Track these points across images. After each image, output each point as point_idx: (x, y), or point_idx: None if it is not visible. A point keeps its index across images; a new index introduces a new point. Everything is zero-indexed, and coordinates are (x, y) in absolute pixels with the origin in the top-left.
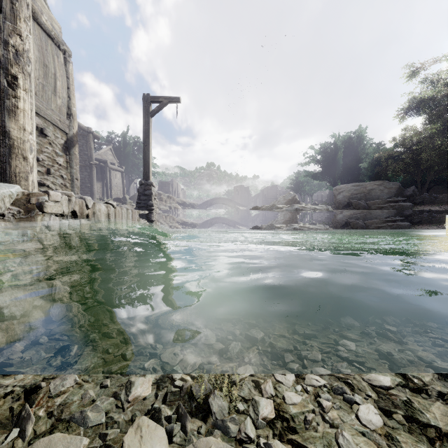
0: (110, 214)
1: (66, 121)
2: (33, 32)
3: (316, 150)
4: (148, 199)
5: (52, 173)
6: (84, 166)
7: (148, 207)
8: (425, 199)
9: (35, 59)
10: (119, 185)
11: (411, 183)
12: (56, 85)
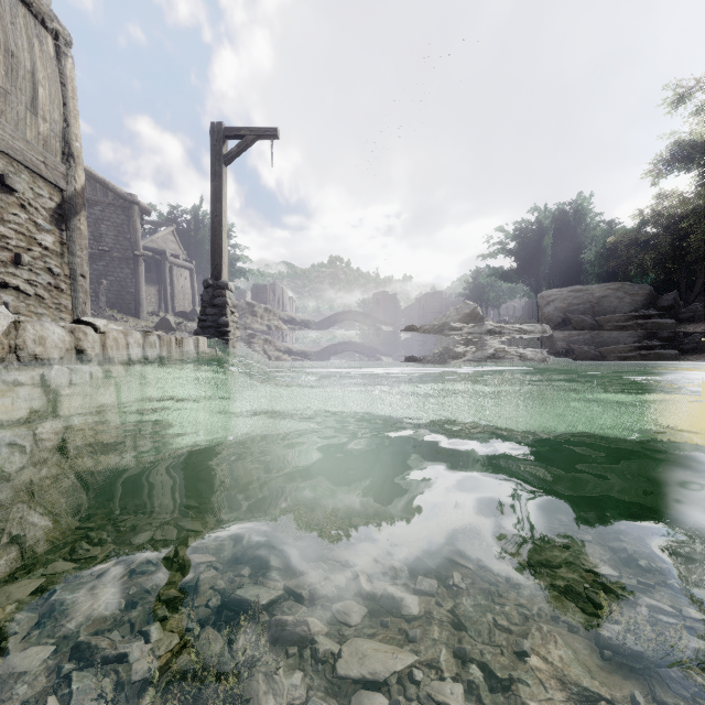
0: (86, 348)
1: (60, 166)
2: None
3: (507, 232)
4: (219, 312)
5: (28, 263)
6: (124, 259)
7: (220, 328)
8: (698, 313)
9: None
10: (187, 291)
11: (665, 286)
12: (36, 95)
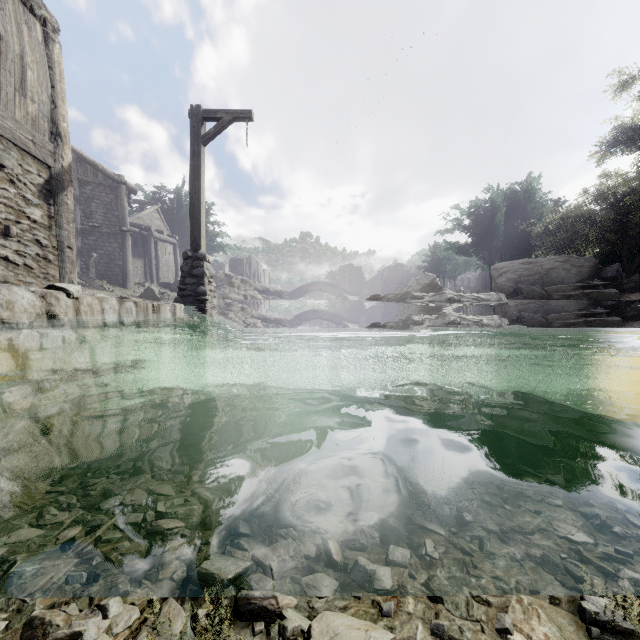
0: (59, 313)
1: (48, 144)
2: None
3: (462, 210)
4: (197, 282)
5: (17, 235)
6: (113, 235)
7: (198, 296)
8: (639, 284)
9: None
10: (170, 264)
11: (608, 259)
12: (25, 78)
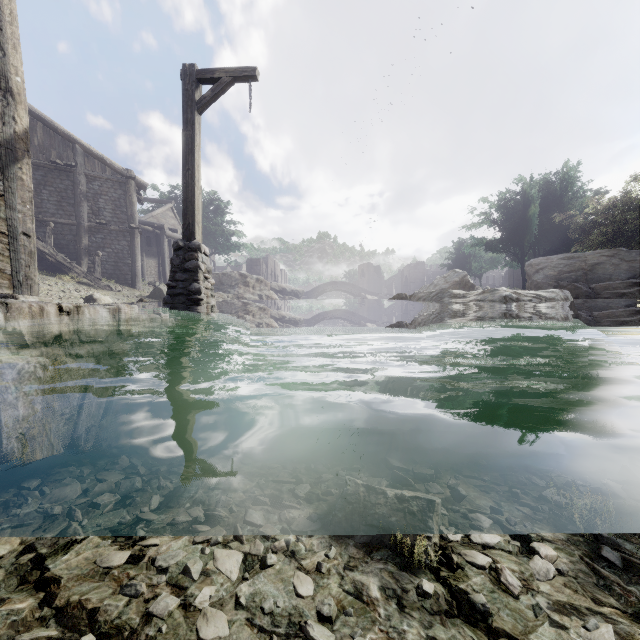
0: None
1: None
2: None
3: (491, 203)
4: (190, 278)
5: None
6: (121, 232)
7: (191, 295)
8: None
9: None
10: None
11: None
12: None
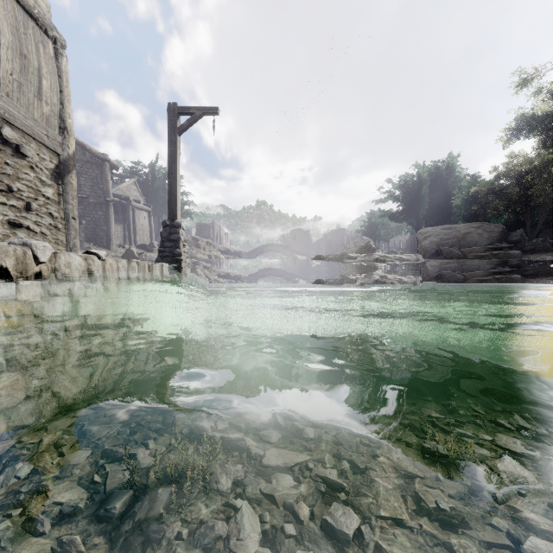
0: (94, 270)
1: (58, 137)
2: (3, 6)
3: (394, 183)
4: (174, 245)
5: (35, 209)
6: (98, 204)
7: (175, 257)
8: (538, 246)
9: (6, 44)
10: (145, 229)
11: (516, 225)
12: (41, 86)
